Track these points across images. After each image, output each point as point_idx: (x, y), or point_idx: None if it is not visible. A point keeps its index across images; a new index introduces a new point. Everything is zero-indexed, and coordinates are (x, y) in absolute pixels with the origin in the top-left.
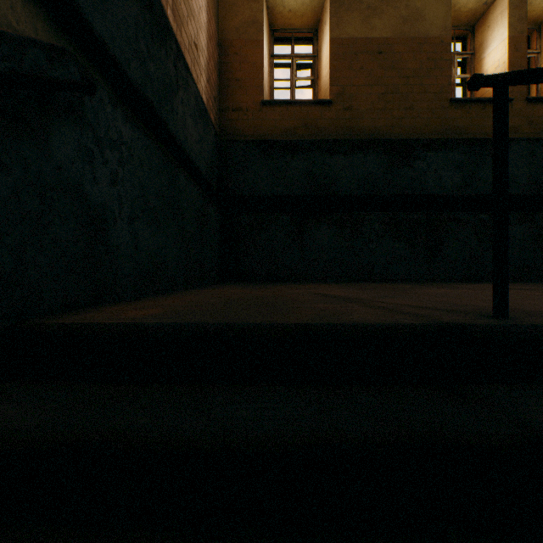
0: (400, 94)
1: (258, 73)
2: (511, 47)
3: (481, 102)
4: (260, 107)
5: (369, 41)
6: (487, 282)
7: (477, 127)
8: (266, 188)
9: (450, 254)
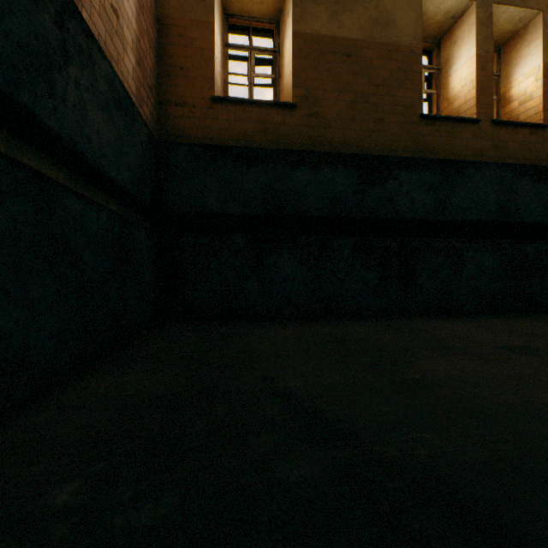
0: (370, 104)
1: (208, 62)
2: (478, 65)
3: (450, 120)
4: (210, 103)
5: (337, 41)
6: (462, 318)
7: (446, 147)
8: (217, 204)
9: (423, 285)
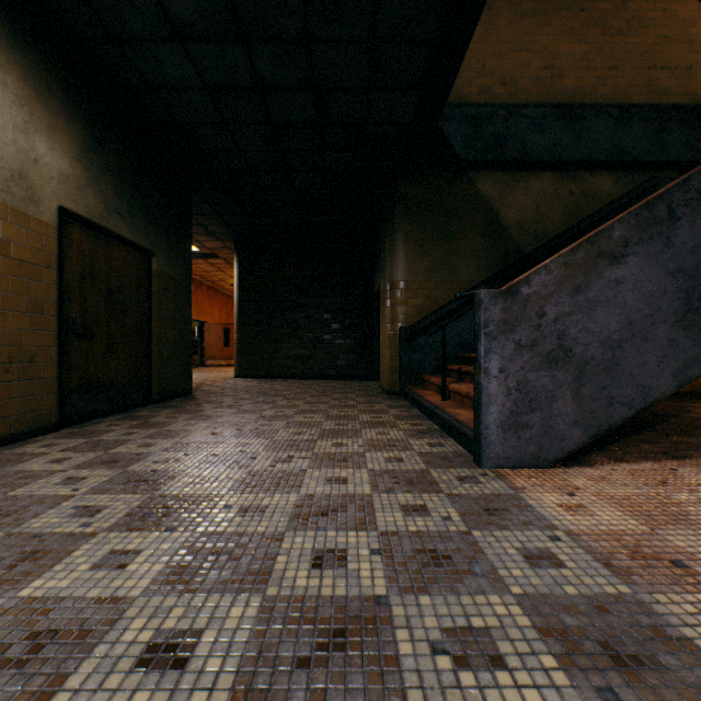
0: None
1: None
2: None
3: None
4: None
5: None
6: None
7: None
8: None
9: None
